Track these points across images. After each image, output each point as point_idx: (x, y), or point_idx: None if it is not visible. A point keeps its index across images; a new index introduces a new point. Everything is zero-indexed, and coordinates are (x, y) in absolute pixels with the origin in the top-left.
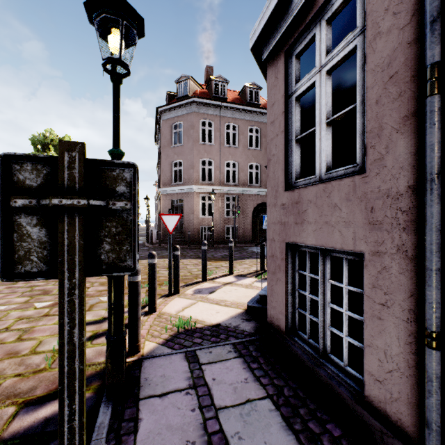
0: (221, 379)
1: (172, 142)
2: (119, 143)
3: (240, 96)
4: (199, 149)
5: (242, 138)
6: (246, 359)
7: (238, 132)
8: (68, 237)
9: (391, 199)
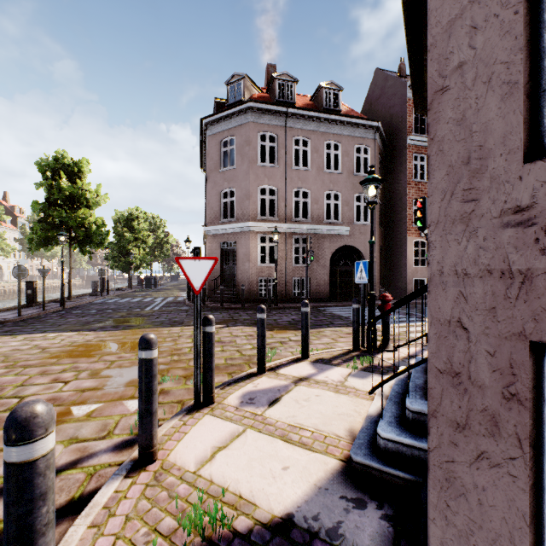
0: None
1: (221, 165)
2: None
3: (313, 102)
4: (257, 172)
5: (316, 156)
6: None
7: (310, 149)
8: None
9: None
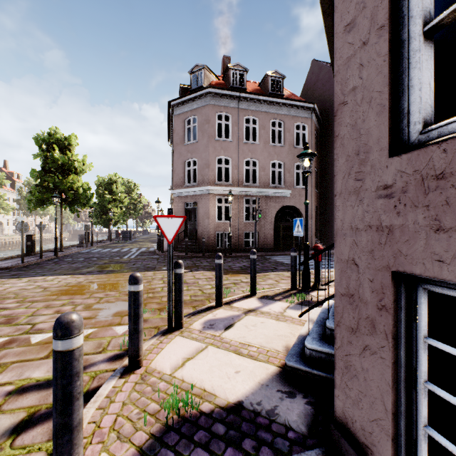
0: None
1: (185, 139)
2: None
3: (261, 87)
4: (214, 145)
5: (263, 132)
6: None
7: (258, 126)
8: None
9: None
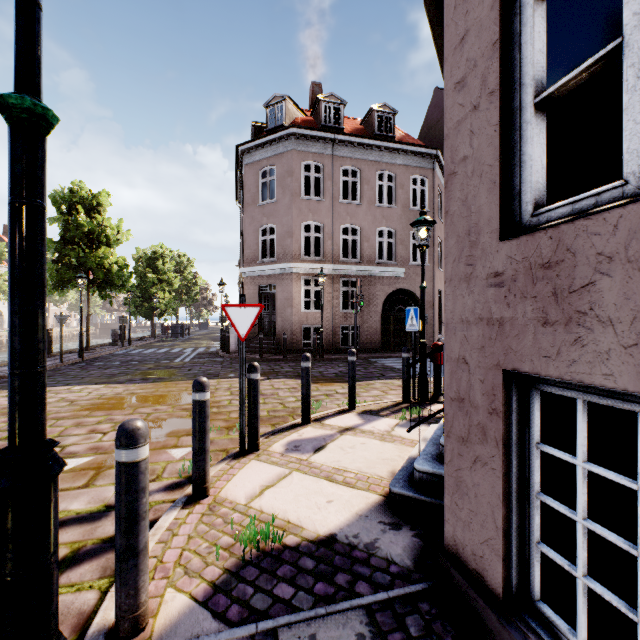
0: None
1: (260, 198)
2: (36, 82)
3: (364, 126)
4: (300, 206)
5: (366, 189)
6: None
7: (360, 180)
8: None
9: None
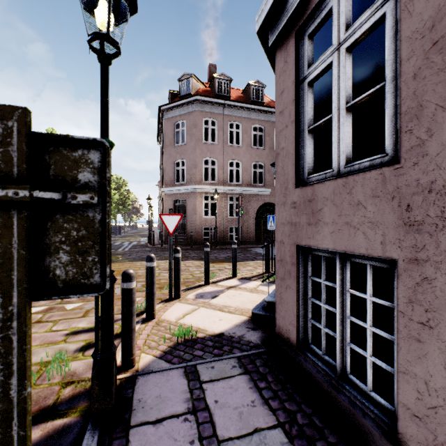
0: (224, 401)
1: (175, 142)
2: (108, 132)
3: (244, 95)
4: (202, 148)
5: (245, 136)
6: (252, 377)
7: (241, 131)
8: (1, 245)
9: (434, 194)
